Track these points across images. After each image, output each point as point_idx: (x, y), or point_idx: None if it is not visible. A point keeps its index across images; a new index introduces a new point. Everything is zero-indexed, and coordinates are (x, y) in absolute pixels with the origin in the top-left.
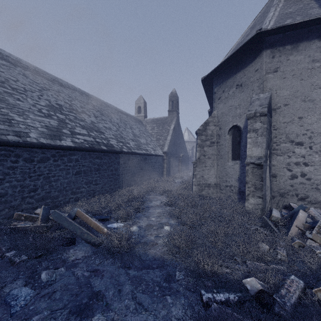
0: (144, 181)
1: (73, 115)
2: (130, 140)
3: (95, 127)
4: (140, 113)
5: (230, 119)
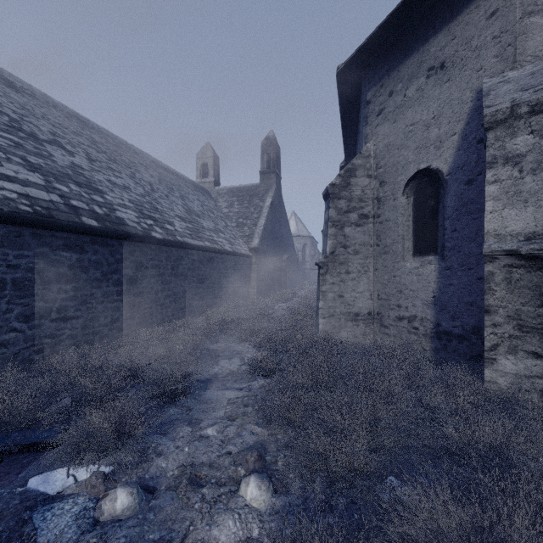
0: (207, 308)
1: (12, 138)
2: (177, 217)
3: (79, 177)
4: (207, 177)
5: (410, 157)
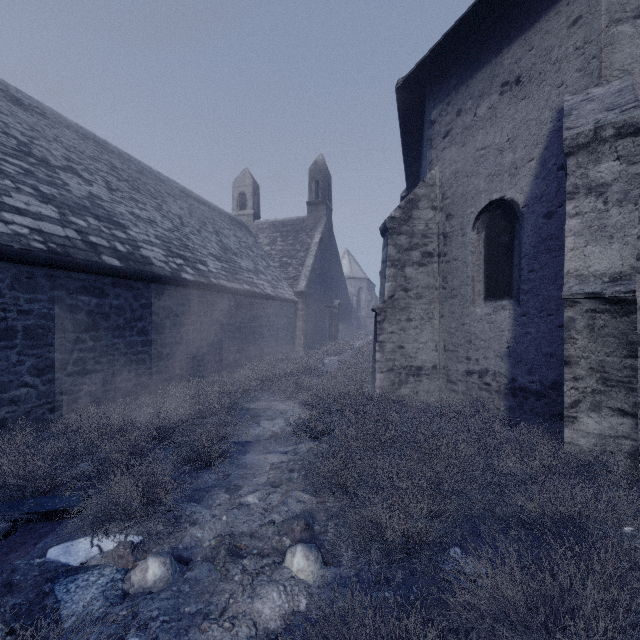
0: (246, 361)
1: (22, 164)
2: (210, 256)
3: (98, 209)
4: (245, 209)
5: (481, 185)
